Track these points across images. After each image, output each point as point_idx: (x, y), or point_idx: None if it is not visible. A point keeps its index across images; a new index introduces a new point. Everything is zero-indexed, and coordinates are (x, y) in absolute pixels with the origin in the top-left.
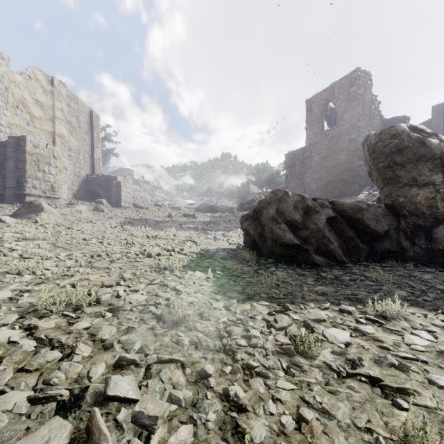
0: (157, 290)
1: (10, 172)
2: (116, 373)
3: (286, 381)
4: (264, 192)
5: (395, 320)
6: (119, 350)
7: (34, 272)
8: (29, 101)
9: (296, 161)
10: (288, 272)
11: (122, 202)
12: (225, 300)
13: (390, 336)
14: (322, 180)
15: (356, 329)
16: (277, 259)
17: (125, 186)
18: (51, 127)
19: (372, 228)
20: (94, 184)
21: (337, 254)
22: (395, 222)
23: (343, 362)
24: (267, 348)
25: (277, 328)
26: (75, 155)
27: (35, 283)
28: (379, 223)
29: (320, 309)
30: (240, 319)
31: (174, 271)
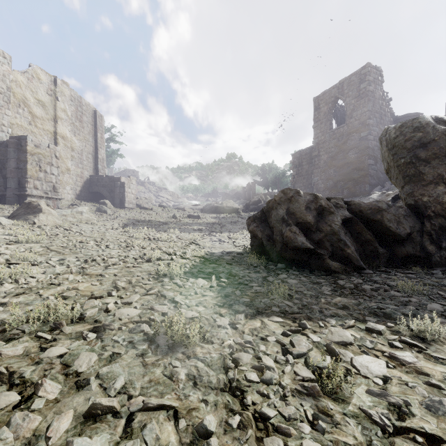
0: (153, 302)
1: (11, 172)
2: (86, 428)
3: (314, 441)
4: (270, 193)
5: (437, 344)
6: (96, 389)
7: (17, 281)
8: (32, 101)
9: (303, 160)
10: (301, 280)
11: (126, 203)
12: (230, 315)
13: (437, 367)
14: (330, 180)
15: (392, 356)
16: (288, 264)
17: (129, 187)
18: (54, 127)
19: (392, 230)
20: (98, 184)
21: (354, 260)
22: (419, 224)
23: (385, 408)
24: (285, 386)
25: (295, 354)
26: (78, 156)
27: (14, 294)
28: (400, 225)
29: (343, 328)
30: (249, 342)
31: (174, 278)
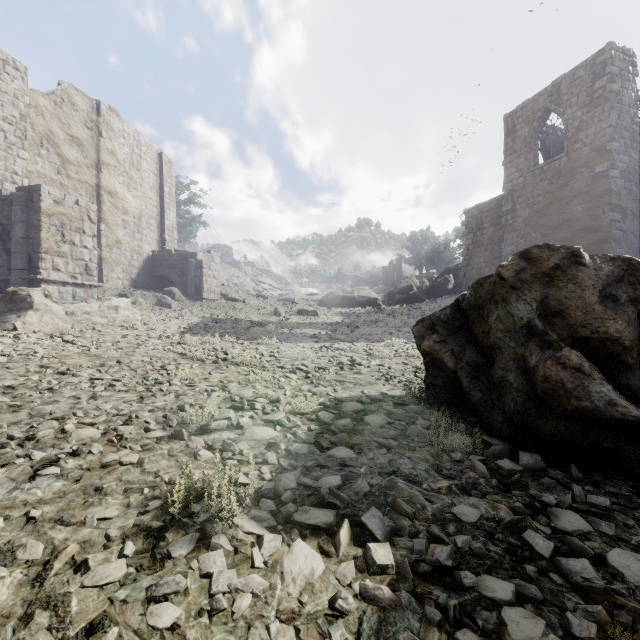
0: None
1: (17, 244)
2: None
3: None
4: (426, 274)
5: None
6: None
7: None
8: (61, 137)
9: (485, 220)
10: None
11: (204, 293)
12: None
13: None
14: None
15: None
16: (543, 449)
17: (209, 268)
18: (97, 177)
19: None
20: (164, 264)
21: None
22: None
23: None
24: None
25: None
26: (135, 221)
27: None
28: None
29: None
30: None
31: (211, 541)
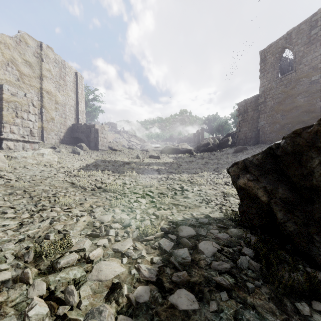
0: None
1: None
2: None
3: None
4: (216, 137)
5: None
6: None
7: None
8: (19, 61)
9: (248, 108)
10: None
11: (99, 146)
12: None
13: None
14: (277, 123)
15: None
16: None
17: (102, 133)
18: (40, 83)
19: None
20: (78, 131)
21: None
22: None
23: None
24: None
25: None
26: (62, 108)
27: None
28: None
29: None
30: None
31: None
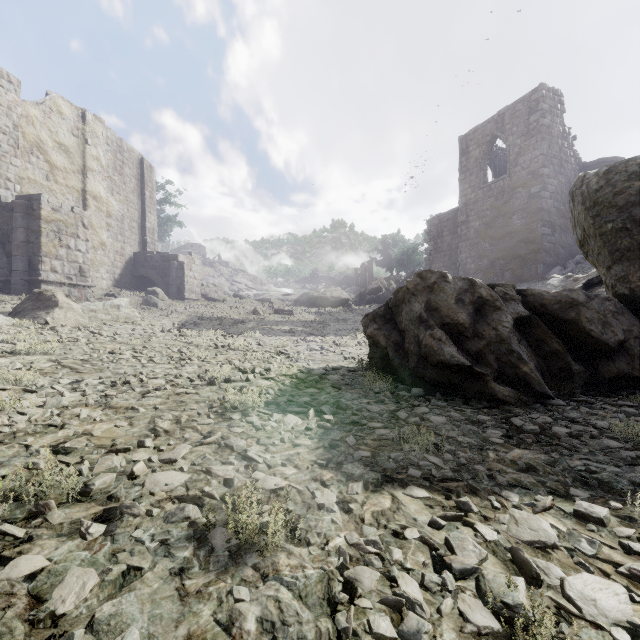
0: (211, 458)
1: (18, 248)
2: None
3: None
4: (395, 276)
5: None
6: None
7: None
8: (50, 145)
9: (444, 229)
10: (452, 417)
11: (186, 293)
12: (339, 484)
13: None
14: (484, 258)
15: (636, 575)
16: (428, 388)
17: (190, 269)
18: (83, 182)
19: (595, 337)
20: (146, 265)
21: (535, 383)
22: (637, 326)
23: None
24: None
25: (457, 570)
26: (118, 224)
27: None
28: (607, 328)
29: (534, 511)
30: (373, 542)
31: (249, 414)
